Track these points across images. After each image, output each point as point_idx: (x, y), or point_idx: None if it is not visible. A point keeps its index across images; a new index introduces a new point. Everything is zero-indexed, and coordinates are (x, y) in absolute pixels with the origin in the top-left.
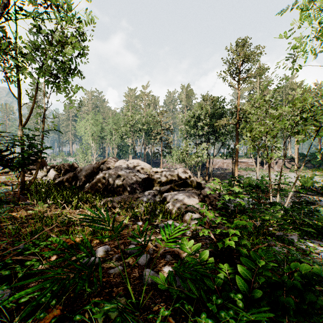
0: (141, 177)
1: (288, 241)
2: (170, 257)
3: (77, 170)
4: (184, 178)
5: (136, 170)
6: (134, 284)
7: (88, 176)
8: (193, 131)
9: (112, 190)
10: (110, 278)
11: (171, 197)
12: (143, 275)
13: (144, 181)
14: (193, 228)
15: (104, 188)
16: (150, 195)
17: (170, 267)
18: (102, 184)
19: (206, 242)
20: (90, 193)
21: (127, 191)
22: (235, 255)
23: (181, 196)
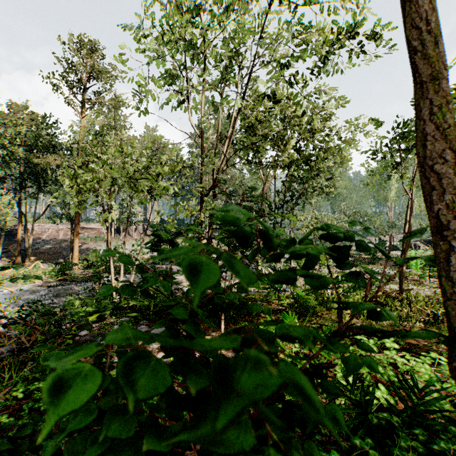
0: None
1: None
2: None
3: None
4: None
5: None
6: None
7: None
8: None
9: None
10: None
11: None
12: None
13: None
14: None
15: None
16: None
17: None
18: None
19: None
20: None
21: None
22: None
23: None
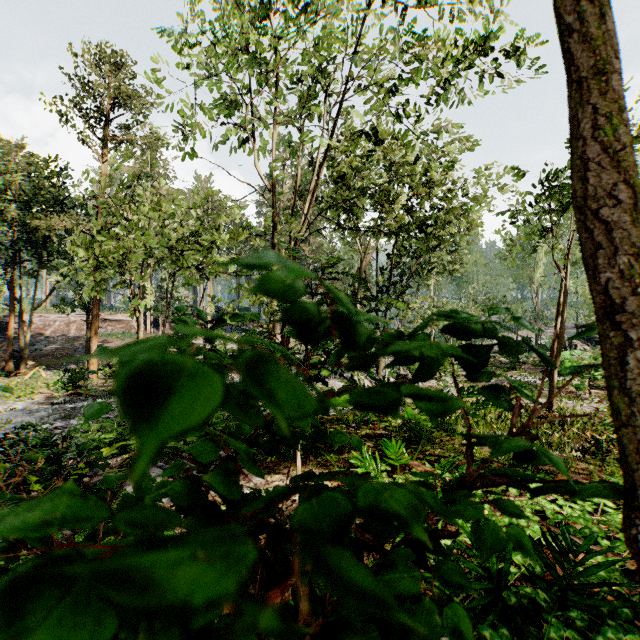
0: None
1: None
2: None
3: None
4: None
5: None
6: None
7: None
8: None
9: None
10: None
11: None
12: None
13: None
14: None
15: None
16: None
17: None
18: None
19: None
20: None
21: None
22: None
23: None
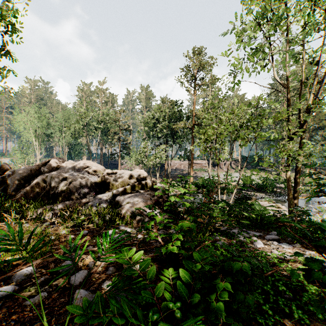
0: (92, 180)
1: (230, 235)
2: (113, 269)
3: (7, 173)
4: (140, 180)
5: (86, 172)
6: (58, 314)
7: (23, 181)
8: (152, 132)
9: (55, 195)
10: (25, 312)
11: (124, 200)
12: (73, 299)
13: (95, 184)
14: (145, 231)
15: (45, 194)
16: (101, 199)
17: (111, 281)
18: (41, 190)
19: (156, 245)
20: (24, 201)
21: (74, 196)
22: (181, 256)
23: (135, 198)
